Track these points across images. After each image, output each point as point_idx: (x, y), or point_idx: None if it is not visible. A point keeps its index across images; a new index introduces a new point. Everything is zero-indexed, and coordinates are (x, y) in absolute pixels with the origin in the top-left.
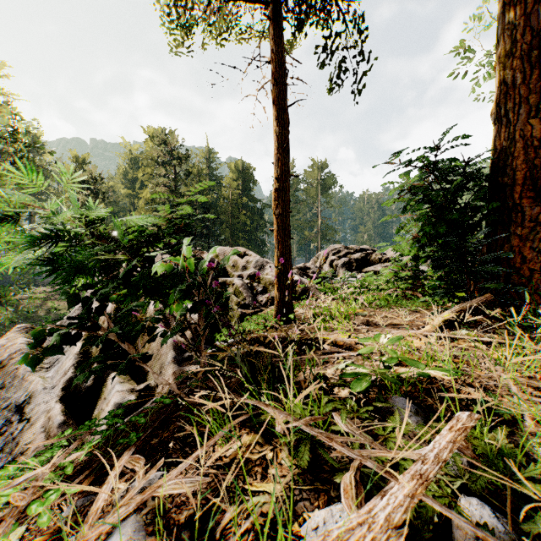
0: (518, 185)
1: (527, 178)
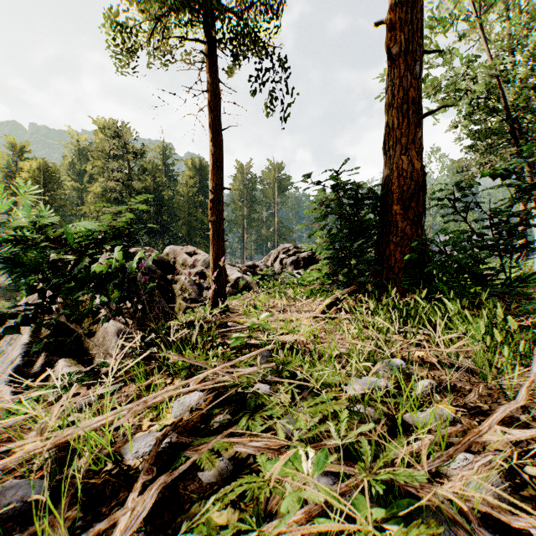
0: (395, 204)
1: (400, 200)
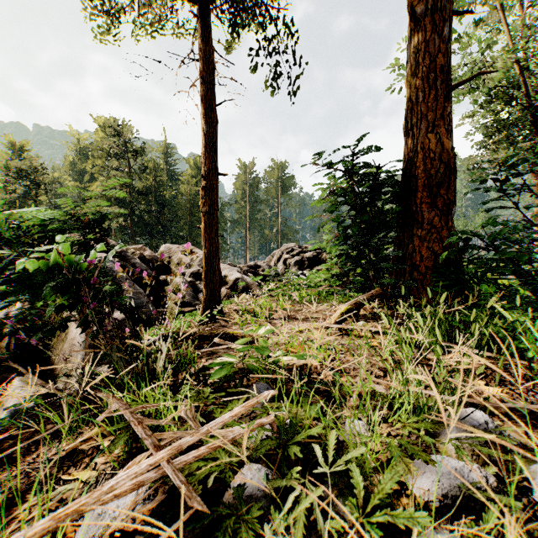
0: (420, 192)
1: (426, 186)
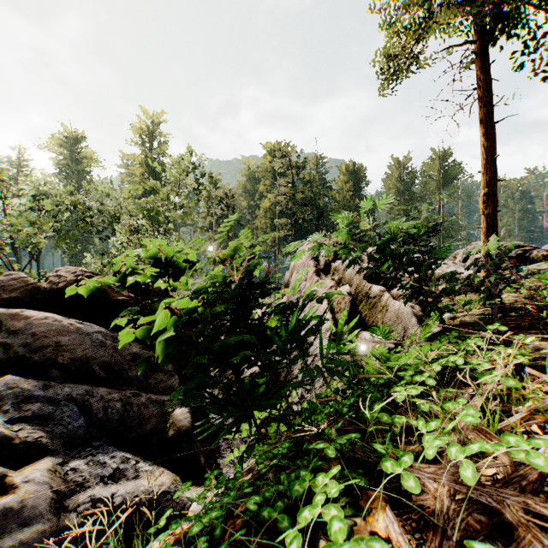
0: None
1: None
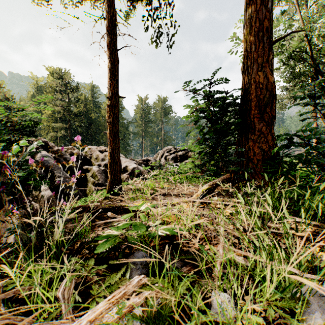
0: (253, 110)
1: (257, 106)
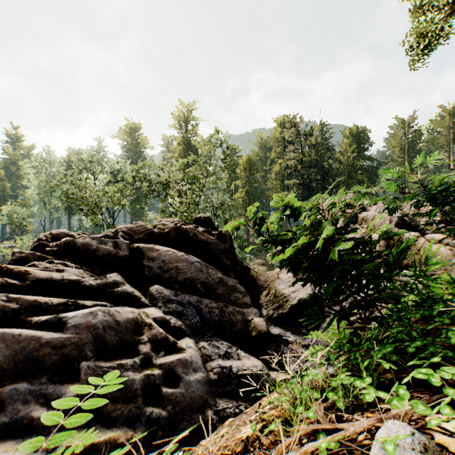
0: None
1: None
